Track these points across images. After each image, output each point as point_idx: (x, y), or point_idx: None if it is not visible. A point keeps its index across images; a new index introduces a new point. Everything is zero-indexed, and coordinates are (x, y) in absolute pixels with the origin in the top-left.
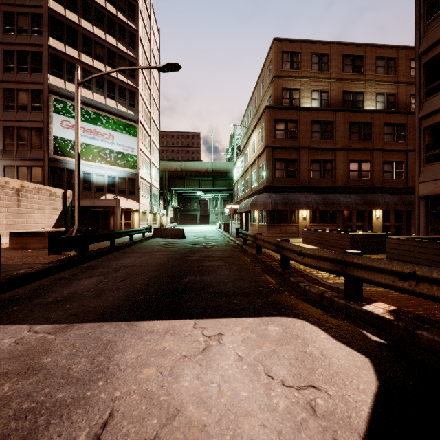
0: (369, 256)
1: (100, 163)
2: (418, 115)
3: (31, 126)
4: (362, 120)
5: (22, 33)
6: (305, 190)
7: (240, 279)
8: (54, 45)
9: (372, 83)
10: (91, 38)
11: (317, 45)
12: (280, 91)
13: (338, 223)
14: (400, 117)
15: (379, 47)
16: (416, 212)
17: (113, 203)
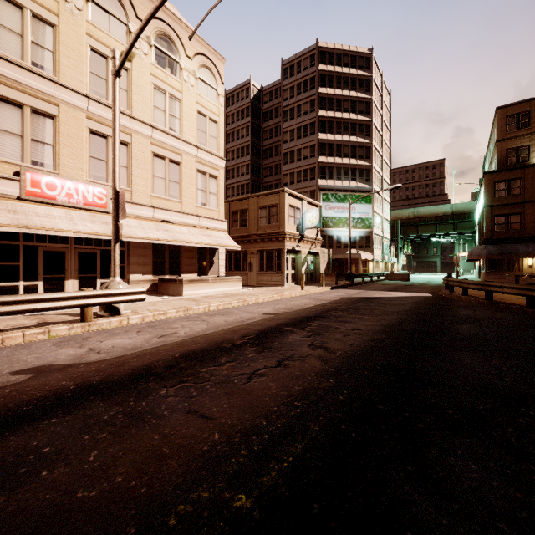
0: None
1: (346, 229)
2: None
3: None
4: None
5: (305, 159)
6: (530, 240)
7: (422, 290)
8: (321, 160)
9: None
10: (340, 144)
11: None
12: (503, 152)
13: None
14: None
15: None
16: None
17: (356, 256)
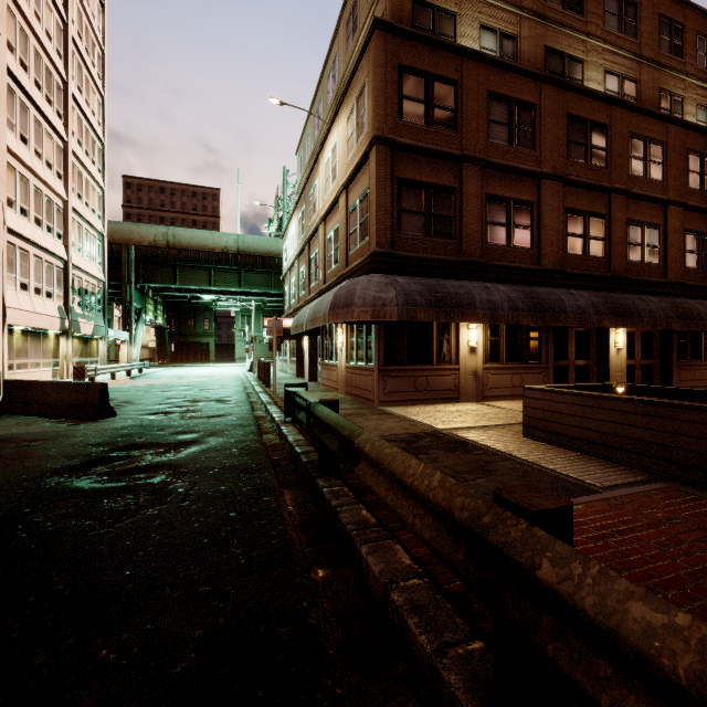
0: None
1: None
2: None
3: None
4: (592, 116)
5: None
6: (476, 272)
7: None
8: None
9: (598, 45)
10: None
11: None
12: (407, 3)
13: (544, 360)
14: (656, 127)
15: None
16: None
17: None
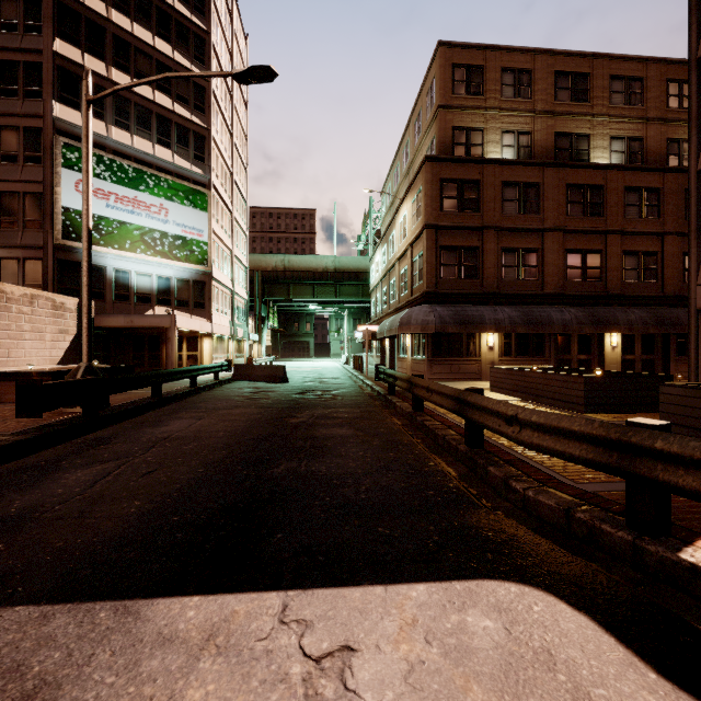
0: (619, 416)
1: (143, 255)
2: (696, 165)
3: (23, 189)
4: (588, 182)
5: (8, 30)
6: (492, 299)
7: (386, 469)
8: (64, 51)
9: (603, 120)
10: (128, 42)
11: (512, 55)
12: (449, 131)
13: (548, 355)
14: (651, 177)
15: (616, 60)
16: (692, 337)
17: (164, 322)
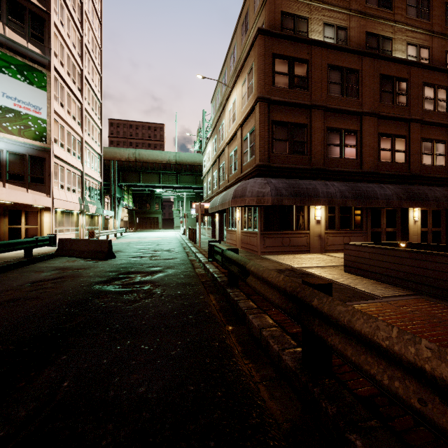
0: None
1: None
2: None
3: None
4: (396, 74)
5: None
6: (320, 175)
7: None
8: None
9: (402, 27)
10: None
11: None
12: (278, 15)
13: (365, 228)
14: (442, 77)
15: None
16: None
17: None
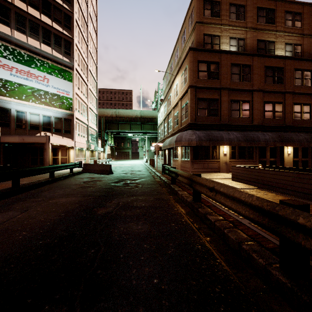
0: None
1: (34, 103)
2: None
3: None
4: (276, 65)
5: None
6: (226, 127)
7: None
8: None
9: (282, 34)
10: None
11: None
12: (201, 36)
13: (255, 158)
14: (307, 64)
15: (288, 2)
16: None
17: (42, 140)
